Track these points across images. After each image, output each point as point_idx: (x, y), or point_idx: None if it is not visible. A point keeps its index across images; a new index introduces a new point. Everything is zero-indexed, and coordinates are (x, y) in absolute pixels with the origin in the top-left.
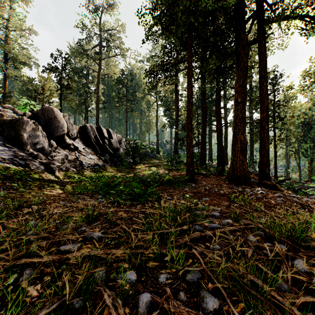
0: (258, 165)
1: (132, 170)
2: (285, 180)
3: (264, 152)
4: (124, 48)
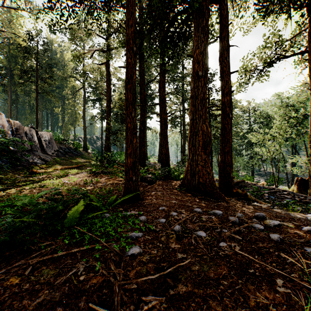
0: (219, 165)
1: (31, 176)
2: (239, 182)
3: (227, 149)
4: (32, 2)
